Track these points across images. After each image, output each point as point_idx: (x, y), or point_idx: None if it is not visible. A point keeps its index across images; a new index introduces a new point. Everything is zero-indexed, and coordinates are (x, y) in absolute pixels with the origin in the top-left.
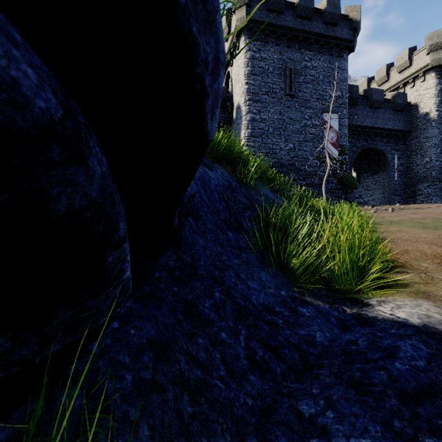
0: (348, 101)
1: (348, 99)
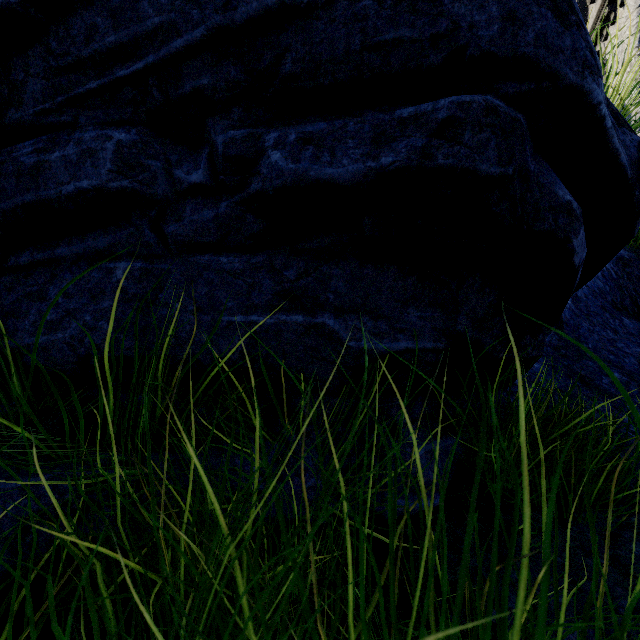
0: None
1: None
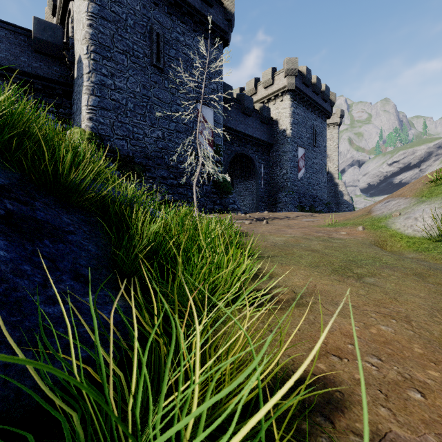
0: (223, 100)
1: (223, 98)
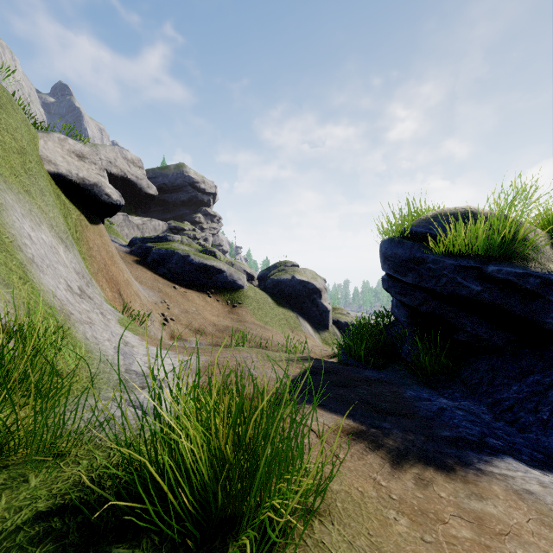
0: None
1: None
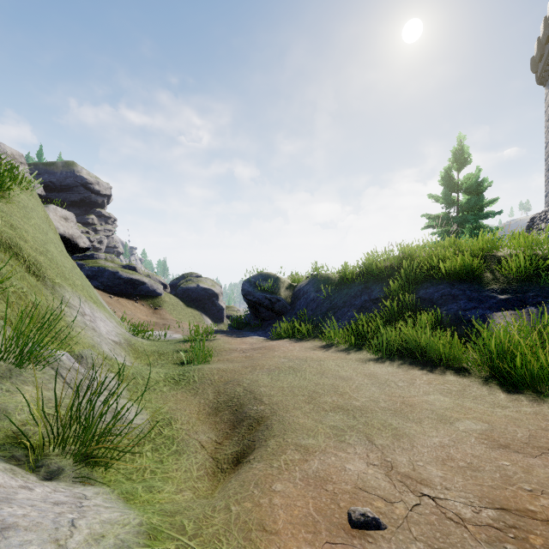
0: None
1: None
